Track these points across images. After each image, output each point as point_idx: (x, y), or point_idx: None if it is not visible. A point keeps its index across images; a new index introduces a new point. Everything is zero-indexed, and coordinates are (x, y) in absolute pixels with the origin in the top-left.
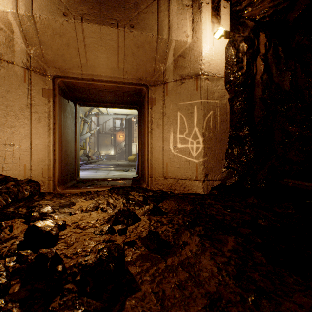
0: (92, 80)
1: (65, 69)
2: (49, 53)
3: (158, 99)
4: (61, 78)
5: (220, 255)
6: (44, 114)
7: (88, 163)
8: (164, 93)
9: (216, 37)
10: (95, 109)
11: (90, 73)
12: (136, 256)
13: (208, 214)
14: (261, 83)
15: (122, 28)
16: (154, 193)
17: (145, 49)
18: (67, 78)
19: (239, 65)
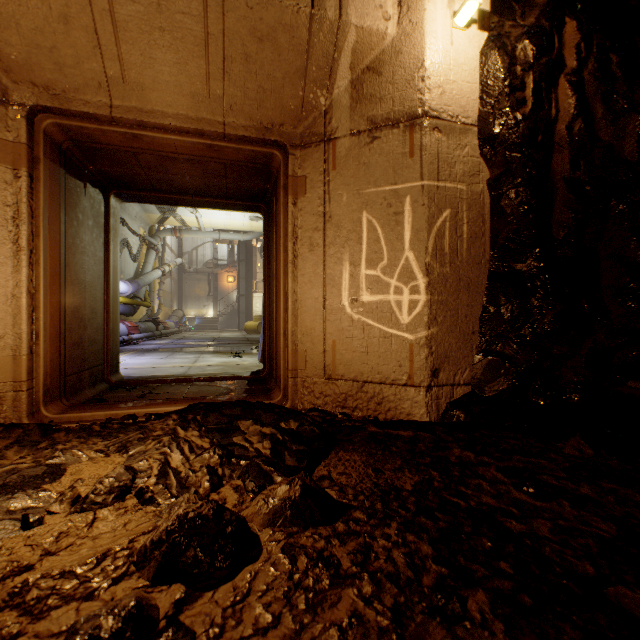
0: (141, 126)
1: (63, 92)
2: (13, 42)
3: (313, 180)
4: (54, 115)
5: None
6: (2, 209)
7: (157, 337)
8: (326, 164)
9: (460, 24)
10: (173, 220)
11: (133, 106)
12: None
13: (474, 509)
14: (569, 142)
15: None
16: (304, 426)
17: (278, 46)
18: (71, 116)
19: (516, 94)
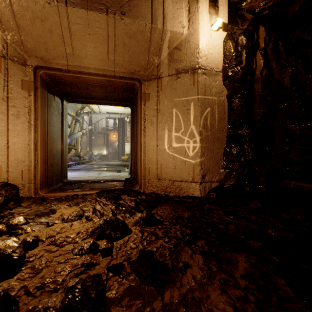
0: (80, 73)
1: (48, 60)
2: (29, 40)
3: (152, 95)
4: (44, 69)
5: (232, 285)
6: (24, 109)
7: (80, 163)
8: (158, 88)
9: (214, 29)
10: (87, 108)
11: (77, 65)
12: (122, 290)
13: (209, 222)
14: (261, 79)
15: (112, 14)
16: (148, 197)
17: (137, 39)
18: (51, 69)
19: (238, 59)
